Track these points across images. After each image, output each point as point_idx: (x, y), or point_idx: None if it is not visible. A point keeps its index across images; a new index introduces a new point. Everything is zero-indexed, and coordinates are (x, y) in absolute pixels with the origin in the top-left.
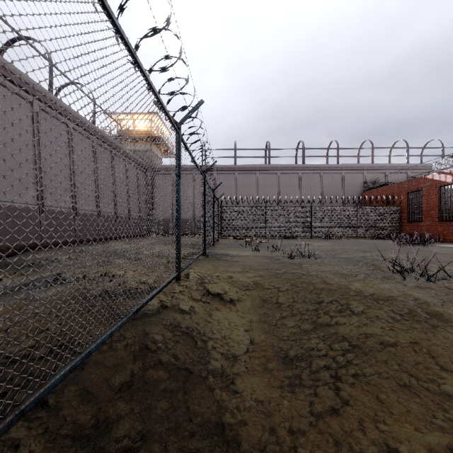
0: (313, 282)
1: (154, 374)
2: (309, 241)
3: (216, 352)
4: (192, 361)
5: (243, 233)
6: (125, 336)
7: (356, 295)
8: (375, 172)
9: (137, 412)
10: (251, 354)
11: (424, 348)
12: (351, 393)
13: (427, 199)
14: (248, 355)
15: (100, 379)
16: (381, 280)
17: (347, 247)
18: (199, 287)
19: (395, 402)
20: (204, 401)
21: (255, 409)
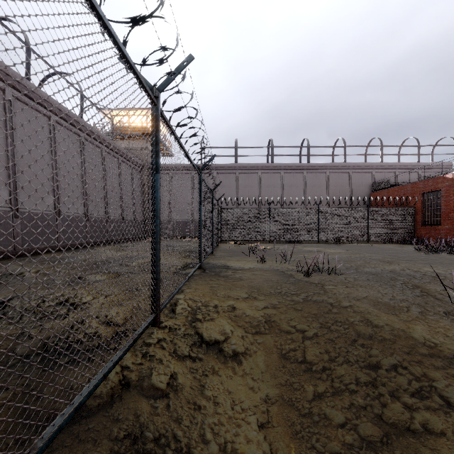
0: (352, 323)
1: None
2: (318, 246)
3: None
4: None
5: (245, 237)
6: None
7: (432, 356)
8: (384, 171)
9: None
10: None
11: None
12: None
13: (447, 200)
14: None
15: None
16: (450, 320)
17: (364, 255)
18: (188, 331)
19: None
20: None
21: None
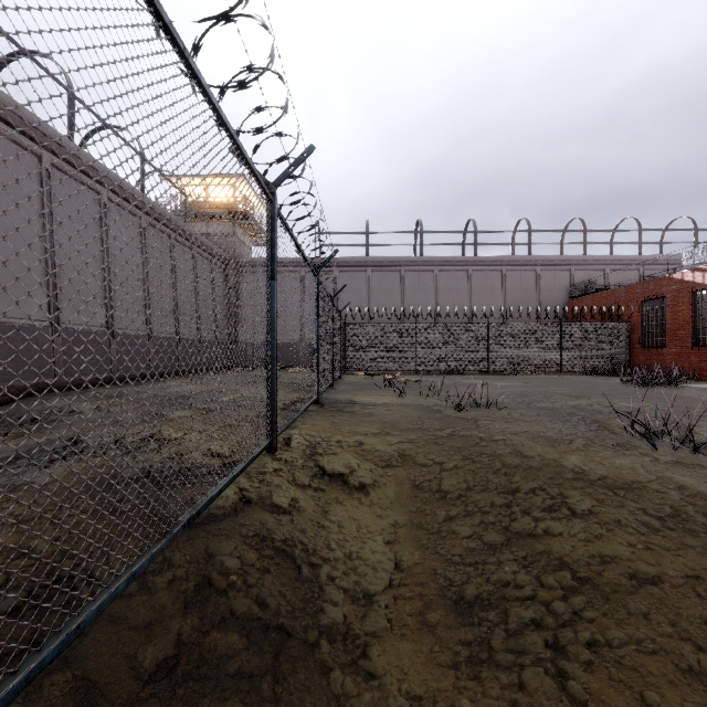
0: (499, 454)
1: (220, 640)
2: (486, 378)
3: (336, 589)
4: (292, 610)
5: (380, 366)
6: (172, 562)
7: (576, 479)
8: (589, 268)
9: None
10: (398, 593)
11: None
12: (590, 687)
13: (674, 311)
14: (391, 594)
15: (116, 656)
16: (614, 451)
17: (547, 389)
18: (307, 463)
19: None
20: (311, 699)
21: None
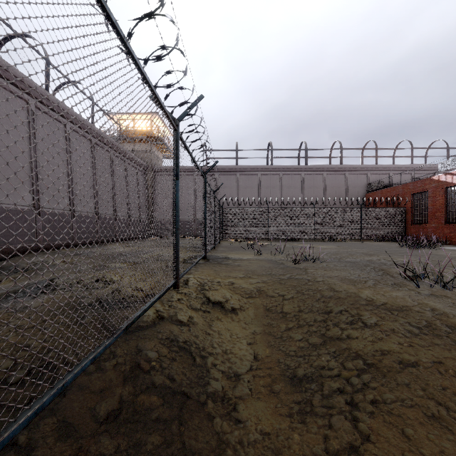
0: (320, 289)
1: (146, 400)
2: (312, 243)
3: (217, 371)
4: (190, 382)
5: (245, 236)
6: (115, 354)
7: (367, 304)
8: (379, 173)
9: (124, 450)
10: (255, 373)
11: (450, 369)
12: (371, 426)
13: (433, 200)
14: (251, 374)
15: (83, 408)
16: (392, 287)
17: (352, 250)
18: (198, 295)
19: (424, 439)
20: (202, 434)
21: (260, 444)
